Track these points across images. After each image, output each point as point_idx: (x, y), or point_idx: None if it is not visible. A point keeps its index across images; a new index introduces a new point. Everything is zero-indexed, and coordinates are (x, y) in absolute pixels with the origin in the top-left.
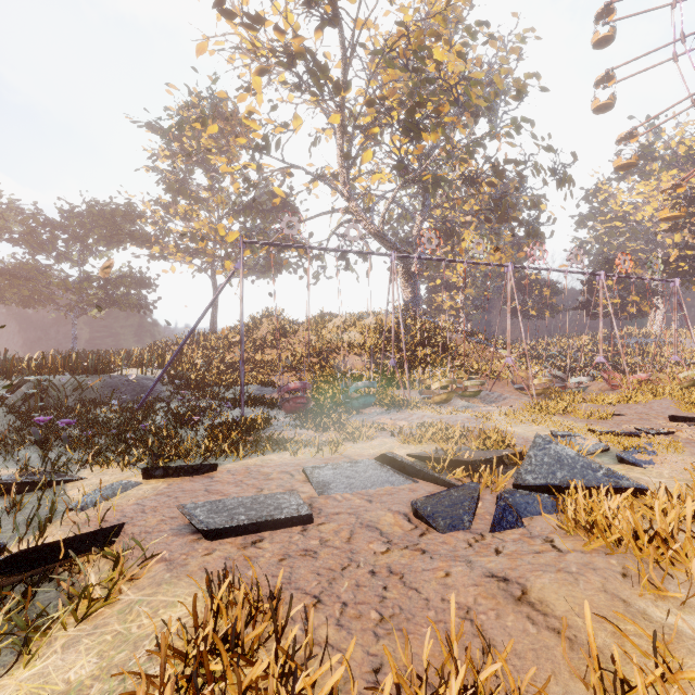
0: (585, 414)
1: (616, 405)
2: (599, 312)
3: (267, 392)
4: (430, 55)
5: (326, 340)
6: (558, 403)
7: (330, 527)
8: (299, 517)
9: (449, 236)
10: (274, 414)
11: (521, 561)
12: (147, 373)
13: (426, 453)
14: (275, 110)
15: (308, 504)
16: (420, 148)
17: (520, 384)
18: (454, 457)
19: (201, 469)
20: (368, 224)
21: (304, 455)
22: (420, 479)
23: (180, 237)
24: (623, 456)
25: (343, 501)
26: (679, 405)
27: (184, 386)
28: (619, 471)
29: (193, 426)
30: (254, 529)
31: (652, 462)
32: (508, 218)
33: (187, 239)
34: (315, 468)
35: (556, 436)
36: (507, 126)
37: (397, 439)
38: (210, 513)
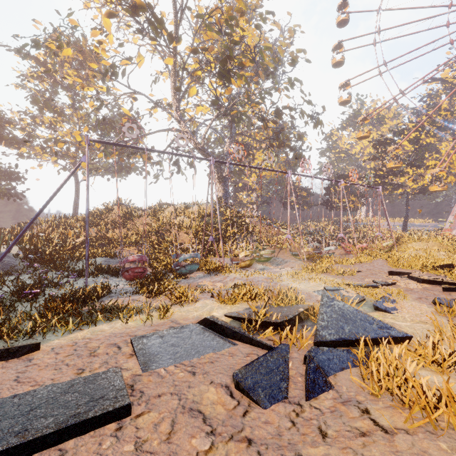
0: (340, 272)
1: (354, 264)
2: (341, 205)
3: (113, 262)
4: (237, 26)
5: (162, 222)
6: (322, 265)
7: (150, 418)
8: (114, 411)
9: (247, 154)
10: (116, 281)
11: (355, 455)
12: (3, 249)
13: (240, 313)
14: (122, 46)
15: (130, 385)
16: (230, 90)
17: (295, 252)
18: (264, 318)
19: (19, 351)
20: (194, 140)
21: (135, 322)
22: (237, 340)
23: (45, 141)
24: (378, 305)
25: (167, 376)
26: (390, 264)
27: (37, 259)
28: (378, 318)
29: (33, 298)
30: (55, 439)
31: (395, 308)
32: (284, 145)
33: (52, 144)
34: (142, 338)
35: (328, 290)
36: (285, 82)
37: (216, 300)
38: (4, 419)
